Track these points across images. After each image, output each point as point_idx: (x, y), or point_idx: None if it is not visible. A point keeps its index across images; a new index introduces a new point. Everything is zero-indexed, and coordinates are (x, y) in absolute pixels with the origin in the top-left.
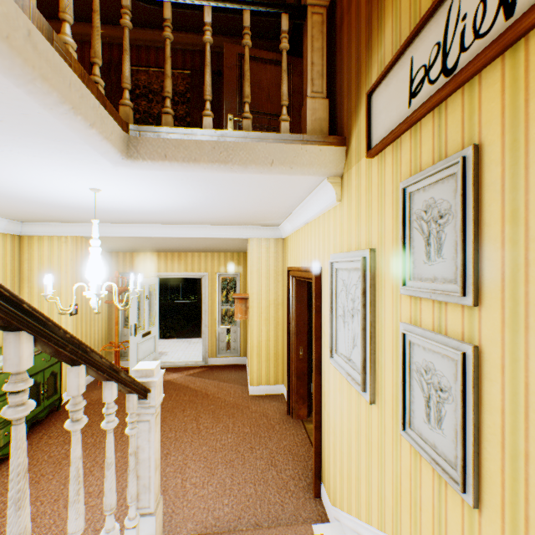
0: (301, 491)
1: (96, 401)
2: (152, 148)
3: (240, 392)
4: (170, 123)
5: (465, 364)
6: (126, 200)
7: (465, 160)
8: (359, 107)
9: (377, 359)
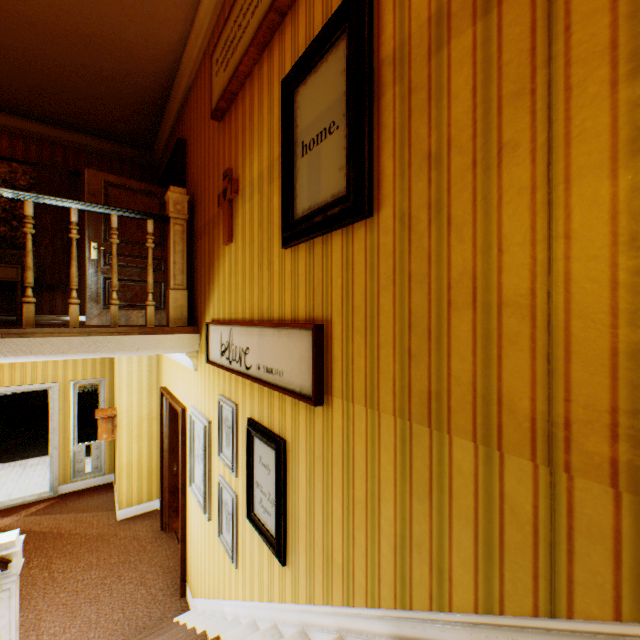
0: (169, 597)
1: None
2: (17, 347)
3: (106, 520)
4: (33, 311)
5: (234, 503)
6: None
7: (234, 409)
8: (206, 318)
9: (213, 492)
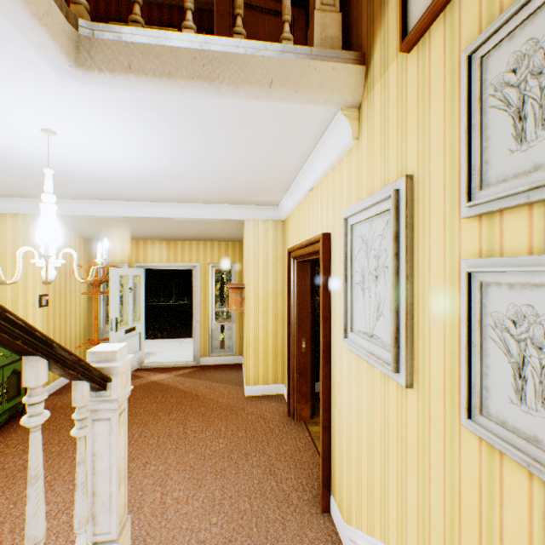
0: (306, 505)
1: (69, 404)
2: (111, 54)
3: (234, 393)
4: None
5: None
6: (93, 154)
7: None
8: None
9: (416, 326)
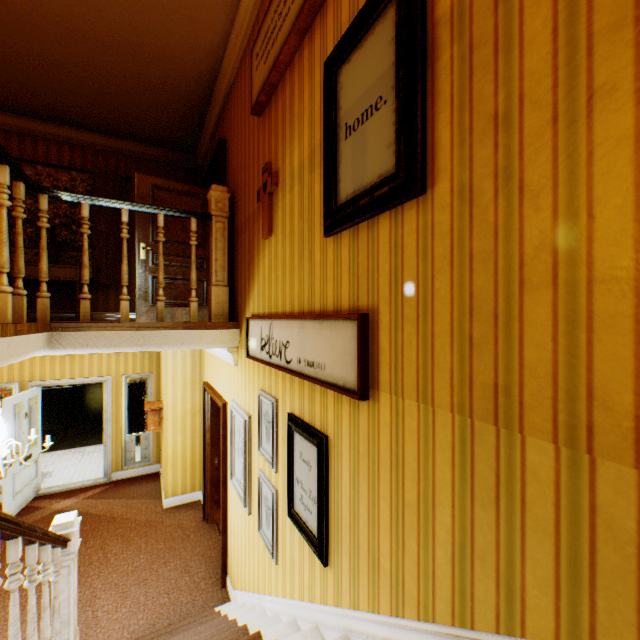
0: (211, 587)
1: None
2: (75, 339)
3: (153, 507)
4: (89, 306)
5: (274, 498)
6: None
7: (274, 404)
8: (246, 313)
9: (253, 486)
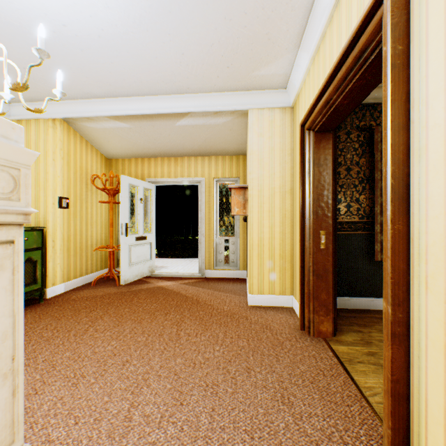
0: None
1: (80, 298)
2: None
3: (236, 301)
4: None
5: None
6: None
7: None
8: None
9: None
